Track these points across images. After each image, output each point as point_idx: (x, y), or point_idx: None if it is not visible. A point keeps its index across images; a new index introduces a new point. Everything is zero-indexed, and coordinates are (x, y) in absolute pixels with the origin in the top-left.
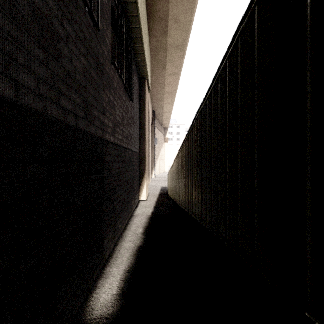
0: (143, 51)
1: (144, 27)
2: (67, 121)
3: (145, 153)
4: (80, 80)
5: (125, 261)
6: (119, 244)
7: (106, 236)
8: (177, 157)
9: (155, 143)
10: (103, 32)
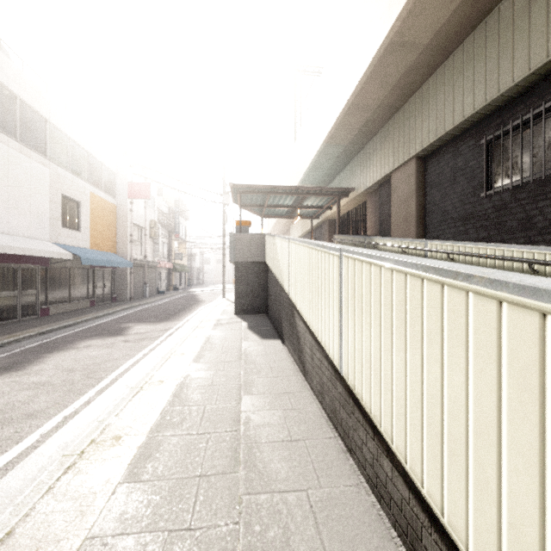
0: None
1: None
2: None
3: None
4: None
5: None
6: None
7: None
8: None
9: None
10: None
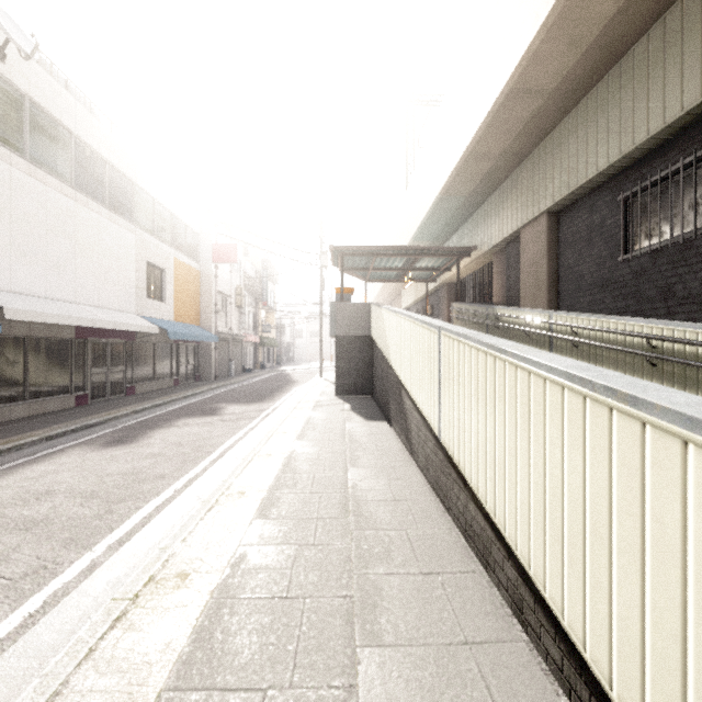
0: None
1: None
2: None
3: None
4: (697, 292)
5: None
6: None
7: None
8: None
9: None
10: None
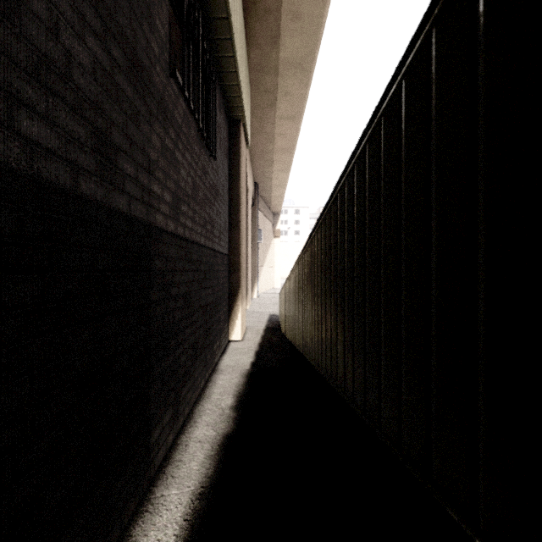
0: (234, 67)
1: (236, 22)
2: (42, 174)
3: (240, 255)
4: (85, 87)
5: (195, 472)
6: (186, 432)
7: (157, 421)
8: (300, 261)
9: (259, 238)
10: (148, 4)
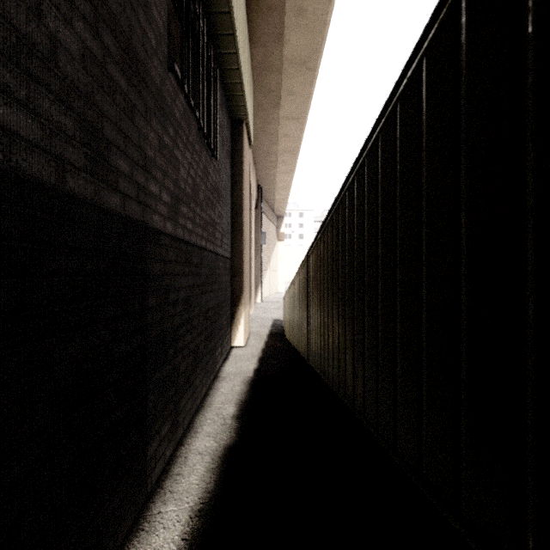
0: (237, 64)
1: (239, 17)
2: (22, 168)
3: (243, 258)
4: (73, 76)
5: (195, 487)
6: (186, 443)
7: (154, 433)
8: (305, 265)
9: (262, 241)
10: None
